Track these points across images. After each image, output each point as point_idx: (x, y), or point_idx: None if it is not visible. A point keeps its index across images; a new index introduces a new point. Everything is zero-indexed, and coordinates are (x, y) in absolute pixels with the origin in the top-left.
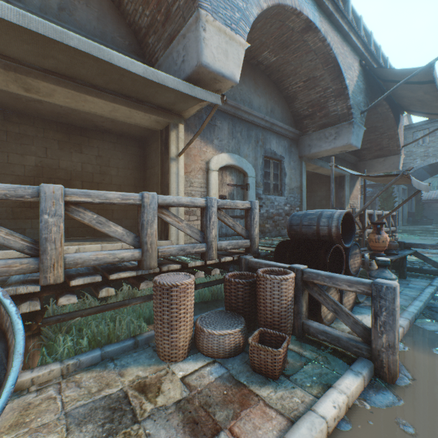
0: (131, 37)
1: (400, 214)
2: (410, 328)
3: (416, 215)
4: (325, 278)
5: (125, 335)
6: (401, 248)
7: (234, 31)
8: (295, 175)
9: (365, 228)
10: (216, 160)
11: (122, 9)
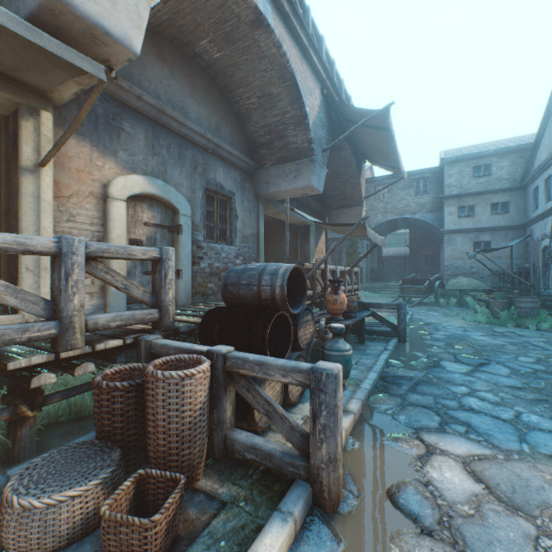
0: None
1: (364, 271)
2: (363, 410)
3: (378, 272)
4: (254, 365)
5: None
6: (361, 308)
7: None
8: (250, 219)
9: (327, 287)
10: (123, 183)
11: None
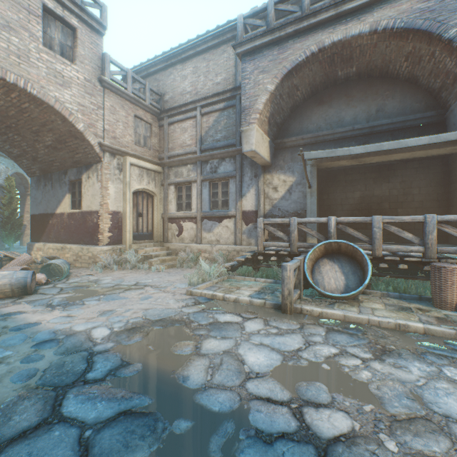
0: (425, 98)
1: None
2: None
3: None
4: None
5: (413, 292)
6: None
7: None
8: None
9: None
10: None
11: (417, 84)
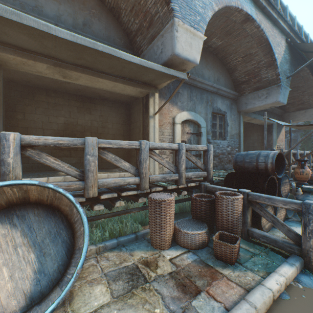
0: (125, 38)
1: None
2: None
3: None
4: (265, 199)
5: (129, 231)
6: None
7: (196, 29)
8: (234, 125)
9: (291, 164)
10: (179, 116)
11: (120, 20)
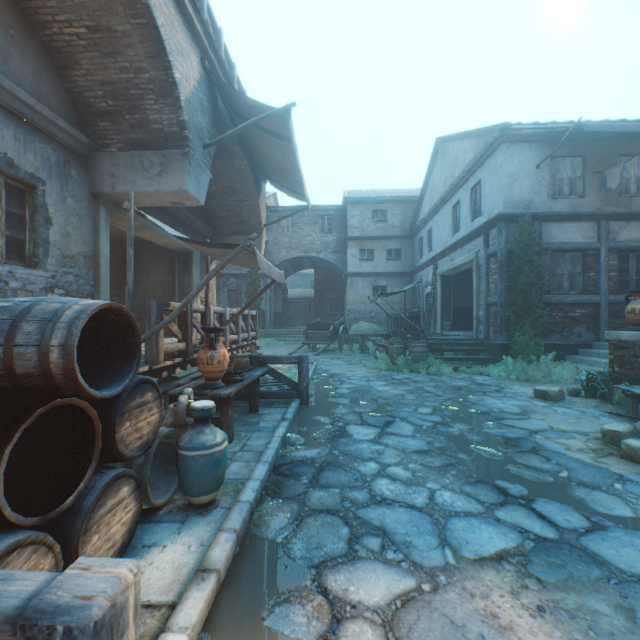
0: None
1: (267, 314)
2: (239, 548)
3: (283, 315)
4: None
5: None
6: (255, 364)
7: None
8: (81, 229)
9: None
10: None
11: None
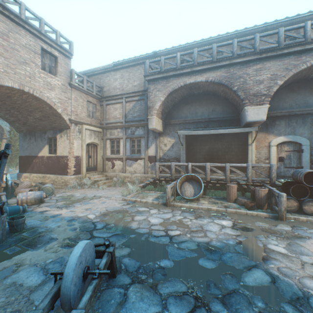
0: (232, 107)
1: None
2: None
3: None
4: (273, 191)
5: (222, 196)
6: None
7: (261, 104)
8: None
9: None
10: (274, 141)
11: (228, 101)
